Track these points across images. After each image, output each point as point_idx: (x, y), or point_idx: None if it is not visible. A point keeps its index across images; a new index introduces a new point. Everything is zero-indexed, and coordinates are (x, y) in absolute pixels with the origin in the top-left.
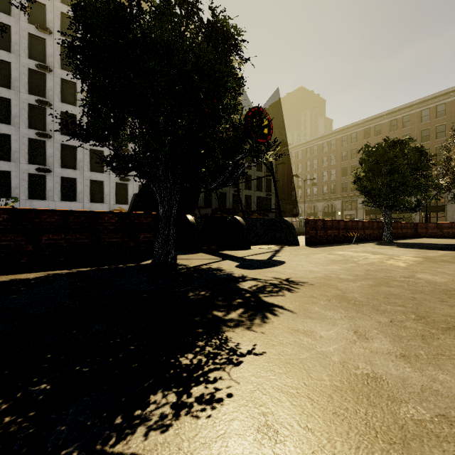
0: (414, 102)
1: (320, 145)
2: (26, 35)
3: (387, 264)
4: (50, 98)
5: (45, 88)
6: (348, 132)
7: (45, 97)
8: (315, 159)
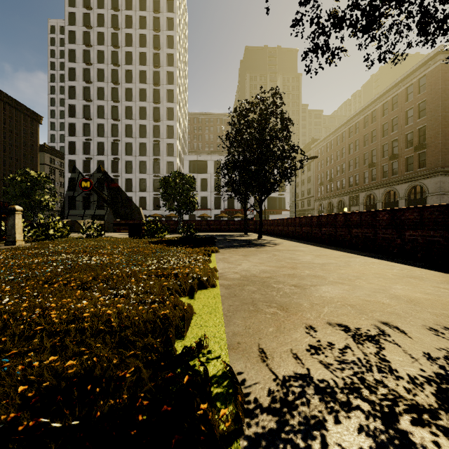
0: (396, 81)
1: (335, 139)
2: (110, 126)
3: None
4: (120, 155)
5: (119, 150)
6: (353, 123)
7: (119, 154)
8: (332, 154)
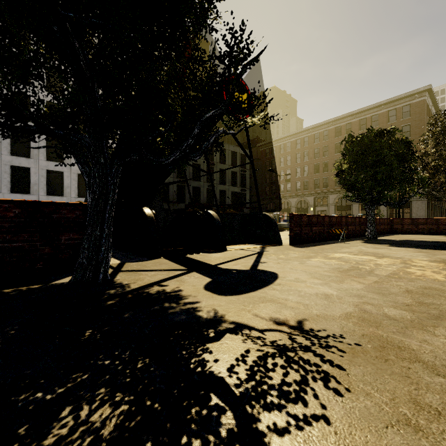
0: (382, 102)
1: (294, 142)
2: None
3: (418, 275)
4: None
5: None
6: (320, 130)
7: None
8: (288, 156)
